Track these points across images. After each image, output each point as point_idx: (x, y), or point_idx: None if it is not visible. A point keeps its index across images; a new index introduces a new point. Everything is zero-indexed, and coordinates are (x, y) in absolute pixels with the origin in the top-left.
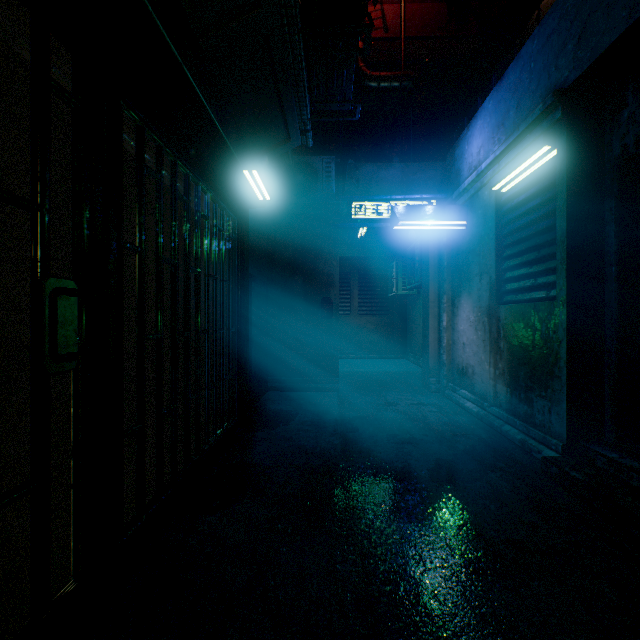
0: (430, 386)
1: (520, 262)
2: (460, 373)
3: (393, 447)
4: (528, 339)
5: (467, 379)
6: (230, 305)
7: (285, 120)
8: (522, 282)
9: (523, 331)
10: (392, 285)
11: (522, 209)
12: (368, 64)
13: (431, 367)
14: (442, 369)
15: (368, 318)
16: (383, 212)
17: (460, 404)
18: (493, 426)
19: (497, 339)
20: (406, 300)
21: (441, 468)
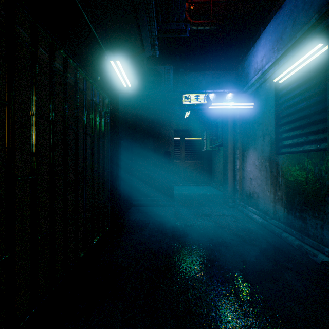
0: (228, 203)
1: (294, 126)
2: (248, 196)
3: (212, 249)
4: (302, 177)
5: (253, 200)
6: (104, 154)
7: (141, 35)
8: (295, 139)
9: (298, 171)
10: (203, 145)
11: (296, 91)
12: (191, 17)
13: (229, 192)
14: (236, 193)
15: (190, 163)
16: (201, 100)
17: (249, 216)
18: (274, 232)
19: (276, 176)
20: (211, 153)
21: (248, 269)
